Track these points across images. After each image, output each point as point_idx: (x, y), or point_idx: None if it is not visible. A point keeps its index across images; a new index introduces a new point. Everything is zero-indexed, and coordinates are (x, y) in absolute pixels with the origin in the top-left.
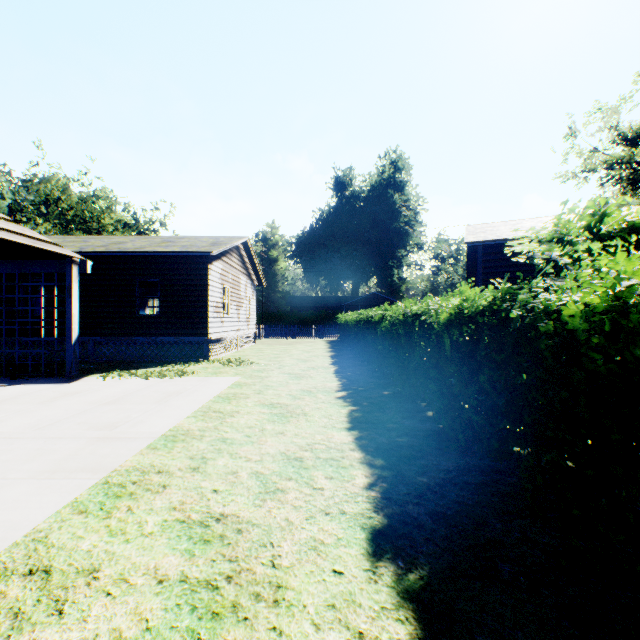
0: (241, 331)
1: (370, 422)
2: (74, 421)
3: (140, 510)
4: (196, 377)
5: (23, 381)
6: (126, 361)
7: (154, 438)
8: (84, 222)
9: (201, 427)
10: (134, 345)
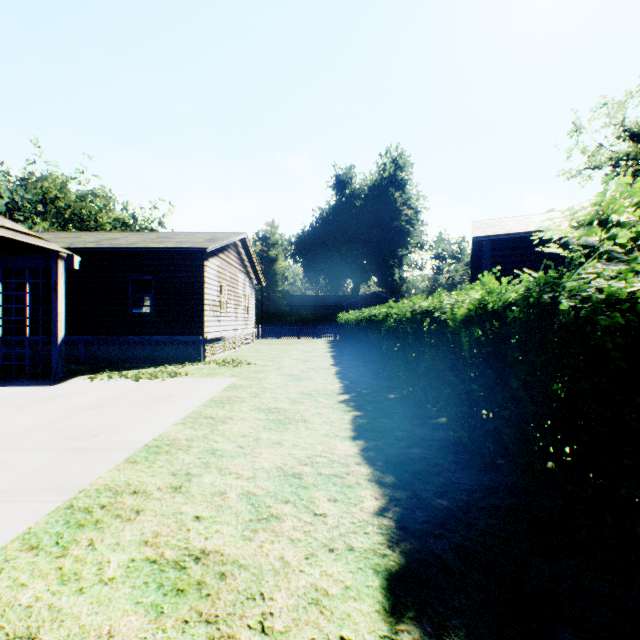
0: (239, 331)
1: (376, 430)
2: (49, 429)
3: (103, 545)
4: (190, 379)
5: (5, 383)
6: (119, 362)
7: (135, 449)
8: (82, 221)
9: (189, 436)
10: (127, 345)
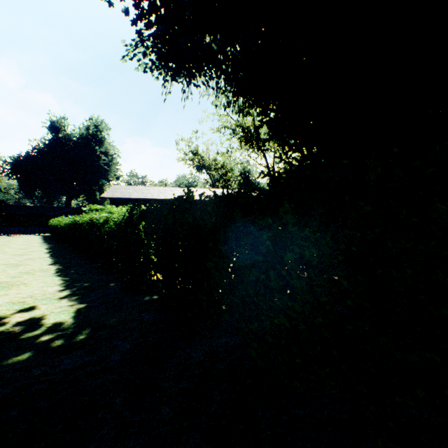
0: None
1: (53, 248)
2: None
3: None
4: None
5: None
6: None
7: None
8: None
9: None
10: None
